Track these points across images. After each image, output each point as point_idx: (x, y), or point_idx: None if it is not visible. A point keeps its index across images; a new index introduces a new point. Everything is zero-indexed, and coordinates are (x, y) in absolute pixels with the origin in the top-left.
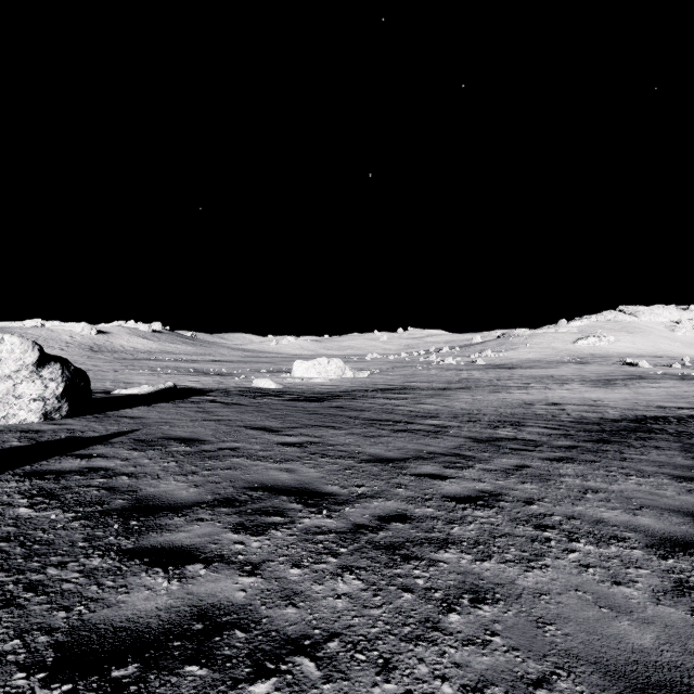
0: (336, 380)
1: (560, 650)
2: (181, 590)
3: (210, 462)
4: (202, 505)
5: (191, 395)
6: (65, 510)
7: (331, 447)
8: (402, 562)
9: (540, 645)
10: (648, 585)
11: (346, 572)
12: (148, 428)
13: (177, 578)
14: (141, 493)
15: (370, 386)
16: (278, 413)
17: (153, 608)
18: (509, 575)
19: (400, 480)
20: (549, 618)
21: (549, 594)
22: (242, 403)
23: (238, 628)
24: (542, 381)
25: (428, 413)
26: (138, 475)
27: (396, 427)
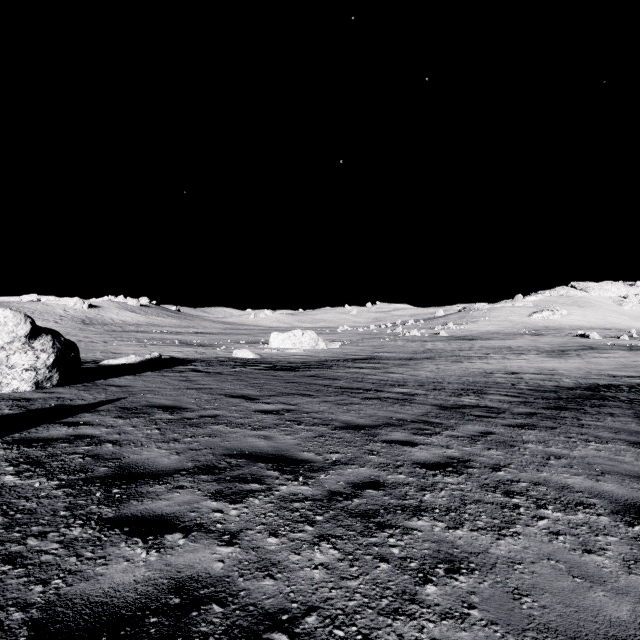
0: (310, 350)
1: (538, 623)
2: (159, 561)
3: (192, 429)
4: (182, 473)
5: (175, 364)
6: (50, 478)
7: (306, 414)
8: (377, 530)
9: (518, 619)
10: (618, 553)
11: (322, 540)
12: (133, 397)
13: (156, 548)
14: (124, 461)
15: (341, 356)
16: (256, 382)
17: (131, 581)
18: (481, 543)
19: (372, 447)
20: (524, 589)
21: (522, 563)
22: (222, 373)
23: (215, 602)
24: (501, 351)
25: (396, 382)
26: (122, 442)
27: (366, 395)
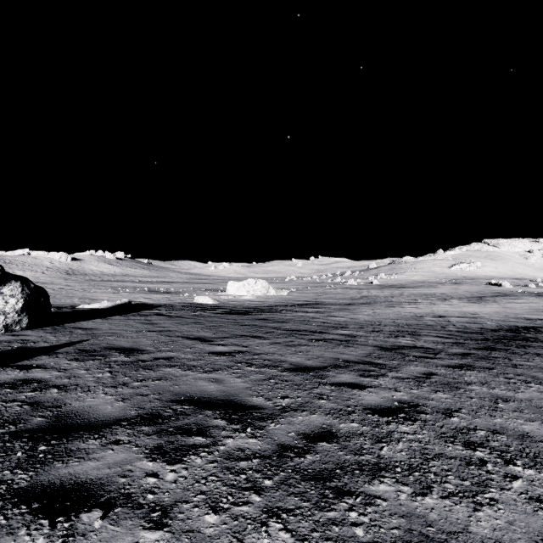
0: (262, 297)
1: None
2: None
3: (143, 372)
4: (122, 423)
5: (142, 309)
6: None
7: (256, 356)
8: (335, 499)
9: None
10: None
11: (271, 517)
12: (95, 339)
13: (63, 536)
14: (64, 409)
15: (289, 302)
16: (212, 325)
17: None
18: (458, 517)
19: (322, 390)
20: None
21: None
22: (183, 316)
23: None
24: (427, 297)
25: (338, 324)
26: (68, 387)
27: (312, 337)
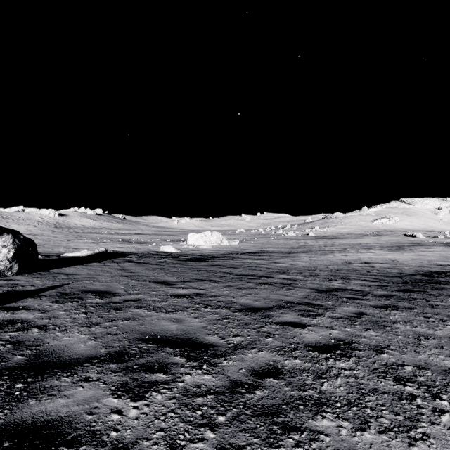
0: (217, 246)
1: None
2: None
3: (114, 313)
4: (93, 361)
5: (116, 257)
6: None
7: (212, 298)
8: (282, 435)
9: None
10: None
11: None
12: (75, 283)
13: None
14: (42, 348)
15: (239, 250)
16: (175, 270)
17: None
18: None
19: (268, 329)
20: None
21: None
22: (150, 263)
23: None
24: (355, 247)
25: (281, 270)
26: (48, 327)
27: (259, 281)
